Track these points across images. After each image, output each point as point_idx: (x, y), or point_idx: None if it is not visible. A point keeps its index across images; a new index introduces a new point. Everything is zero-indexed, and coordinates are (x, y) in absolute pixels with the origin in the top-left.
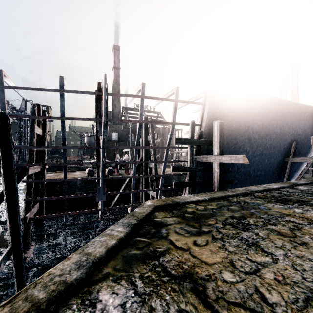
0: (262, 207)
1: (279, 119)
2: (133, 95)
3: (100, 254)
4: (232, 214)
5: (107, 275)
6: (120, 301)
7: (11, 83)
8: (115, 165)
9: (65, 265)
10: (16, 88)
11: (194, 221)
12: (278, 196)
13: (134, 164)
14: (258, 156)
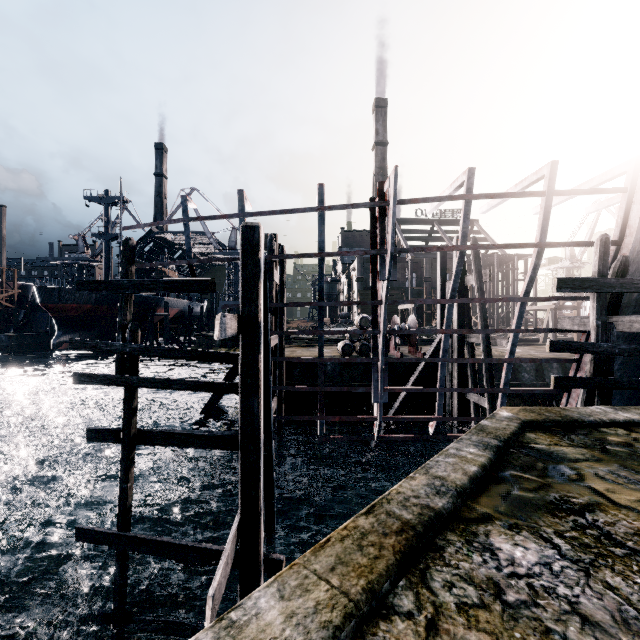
0: None
1: None
2: (448, 197)
3: (460, 481)
4: None
5: (489, 517)
6: (537, 559)
7: (249, 208)
8: (390, 337)
9: (414, 486)
10: (260, 214)
11: None
12: None
13: (445, 334)
14: None
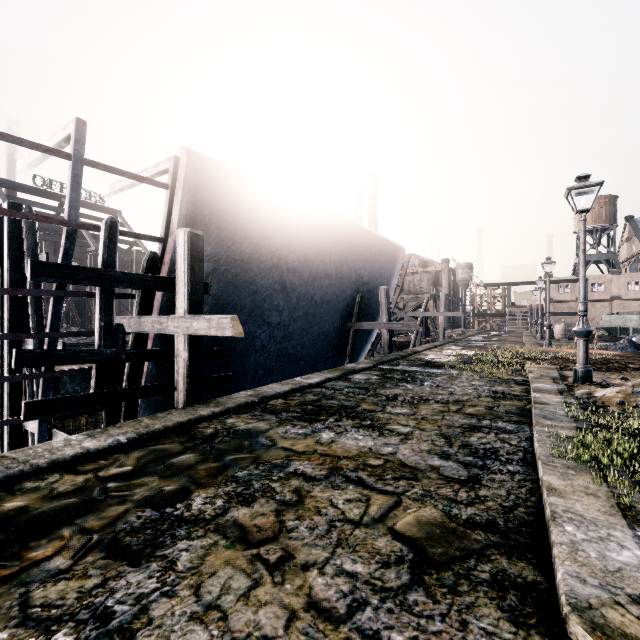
0: (260, 441)
1: (333, 251)
2: None
3: None
4: (159, 487)
5: None
6: None
7: None
8: None
9: None
10: None
11: None
12: (310, 402)
13: None
14: (302, 320)
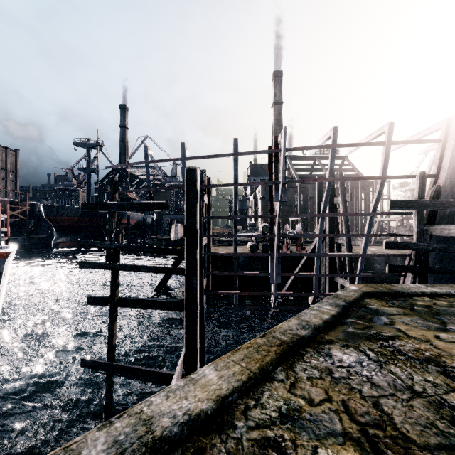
0: None
1: None
2: (320, 146)
3: (317, 323)
4: None
5: (332, 341)
6: (355, 360)
7: (187, 153)
8: (283, 239)
9: (290, 325)
10: (195, 158)
11: (432, 316)
12: None
13: (319, 237)
14: None
